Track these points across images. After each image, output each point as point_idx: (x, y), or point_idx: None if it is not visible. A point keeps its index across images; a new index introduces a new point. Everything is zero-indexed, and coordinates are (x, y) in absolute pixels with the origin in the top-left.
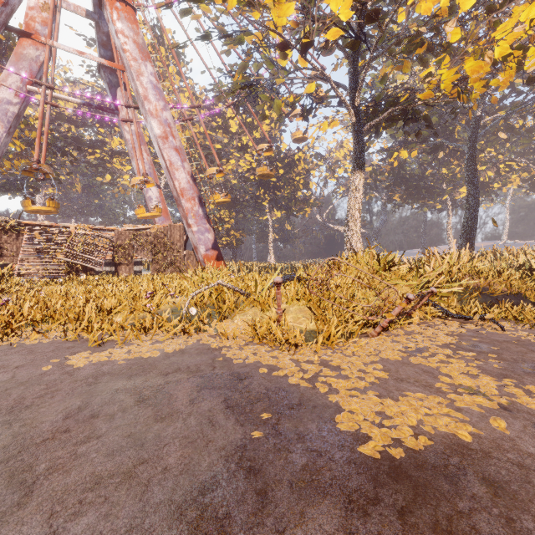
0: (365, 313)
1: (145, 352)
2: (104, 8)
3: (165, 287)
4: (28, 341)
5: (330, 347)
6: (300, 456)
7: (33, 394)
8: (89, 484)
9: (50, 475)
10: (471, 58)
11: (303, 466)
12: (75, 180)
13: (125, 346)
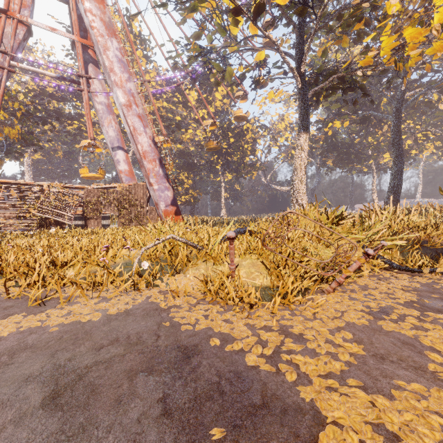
0: (317, 267)
1: (86, 314)
2: None
3: (123, 240)
4: None
5: (287, 306)
6: None
7: None
8: None
9: None
10: (409, 27)
11: None
12: (58, 147)
13: (67, 306)
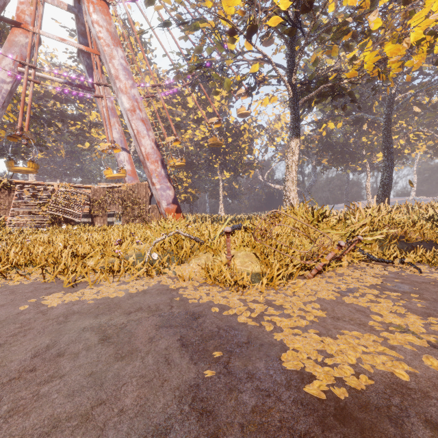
0: (302, 258)
1: (111, 292)
2: (82, 3)
3: (132, 236)
4: (11, 282)
5: (273, 287)
6: (250, 396)
7: (7, 332)
8: (46, 428)
9: (10, 417)
10: (390, 42)
11: (253, 407)
12: (60, 147)
13: (95, 287)
